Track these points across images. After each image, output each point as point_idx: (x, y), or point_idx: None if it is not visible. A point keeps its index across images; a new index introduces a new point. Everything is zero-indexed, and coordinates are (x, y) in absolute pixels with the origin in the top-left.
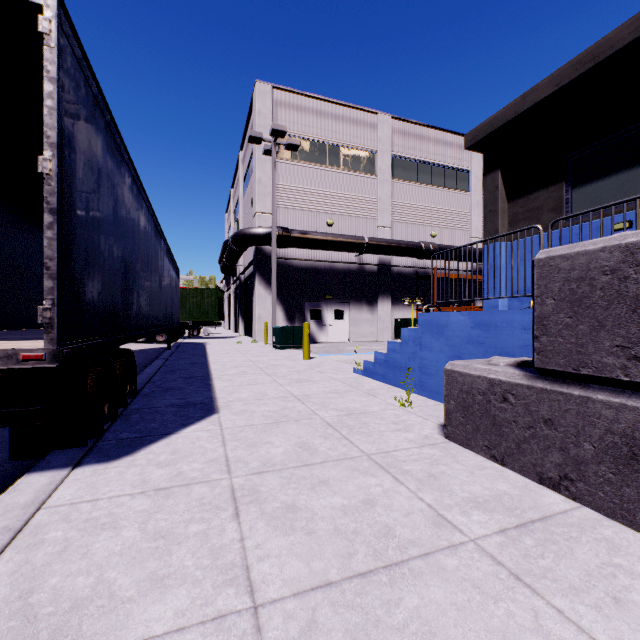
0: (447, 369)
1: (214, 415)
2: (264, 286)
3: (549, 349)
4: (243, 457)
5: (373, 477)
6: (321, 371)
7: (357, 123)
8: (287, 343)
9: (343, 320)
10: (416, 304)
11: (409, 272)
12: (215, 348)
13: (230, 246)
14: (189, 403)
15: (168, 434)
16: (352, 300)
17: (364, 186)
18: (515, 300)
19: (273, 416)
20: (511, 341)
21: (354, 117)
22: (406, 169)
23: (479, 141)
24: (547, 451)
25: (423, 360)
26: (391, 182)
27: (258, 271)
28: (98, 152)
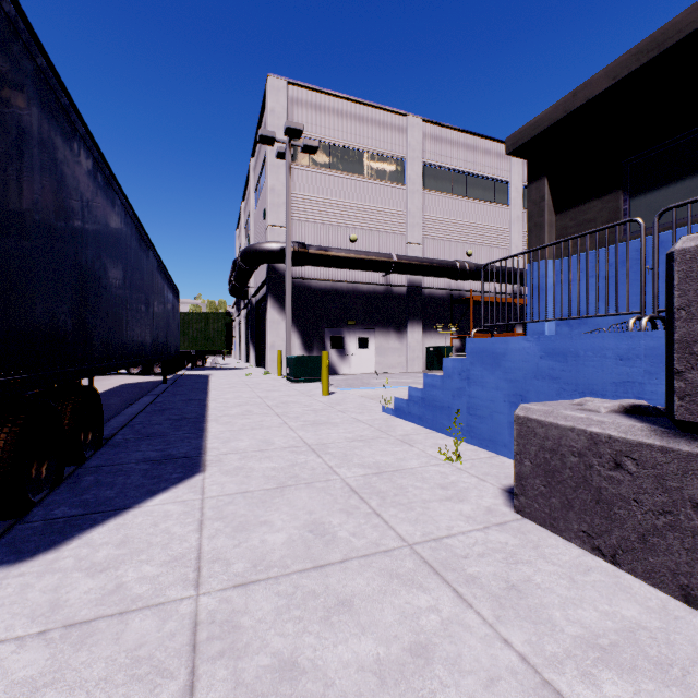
0: (519, 416)
1: (197, 476)
2: (278, 310)
3: None
4: (224, 552)
5: (422, 591)
6: (343, 410)
7: (384, 126)
8: (303, 375)
9: (368, 349)
10: (450, 331)
11: (442, 295)
12: (220, 381)
13: (239, 264)
14: (168, 457)
15: (124, 509)
16: (378, 326)
17: (392, 197)
18: (564, 326)
19: (277, 477)
20: (600, 375)
21: (380, 119)
22: (439, 179)
23: (523, 145)
24: None
25: (472, 399)
26: (422, 193)
27: (271, 293)
28: (18, 103)
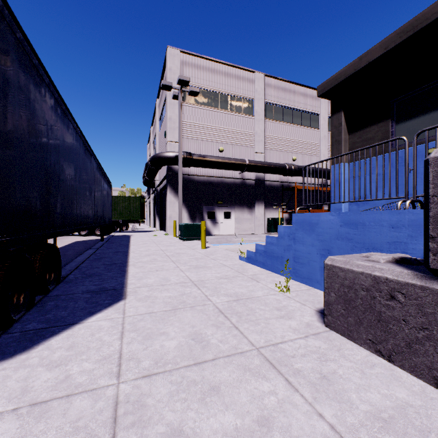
0: (327, 264)
1: (121, 302)
2: (173, 194)
3: None
4: (136, 353)
5: (265, 380)
6: (214, 258)
7: (240, 79)
8: (189, 236)
9: (230, 219)
10: (282, 208)
11: (277, 185)
12: (137, 240)
13: (149, 165)
14: (103, 289)
15: (73, 324)
16: (237, 205)
17: (245, 124)
18: (354, 205)
19: (172, 302)
20: (379, 238)
21: (238, 74)
22: (275, 112)
23: (328, 91)
24: None
25: (296, 252)
26: (264, 121)
27: (169, 184)
28: (4, 62)
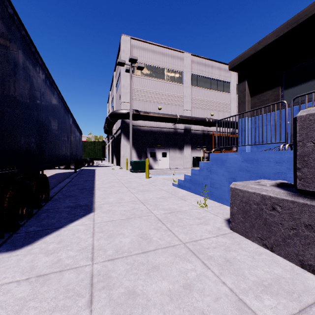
0: (232, 187)
1: (91, 213)
2: (126, 140)
3: (309, 177)
4: (103, 246)
5: (189, 262)
6: (155, 185)
7: (173, 57)
8: (137, 169)
9: (166, 157)
10: (203, 149)
11: (200, 133)
12: (100, 172)
13: (108, 119)
14: (78, 205)
15: (60, 228)
16: (171, 147)
17: (177, 89)
18: (254, 147)
19: (126, 214)
20: (267, 170)
21: (172, 54)
22: (198, 81)
23: (236, 66)
24: (307, 246)
25: (212, 180)
26: (191, 87)
27: (123, 132)
28: (14, 52)
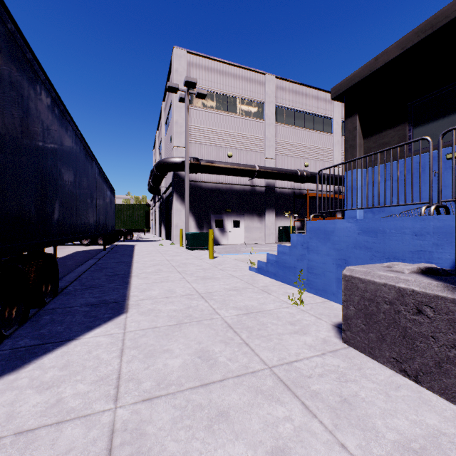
0: (346, 275)
1: (122, 315)
2: (180, 202)
3: None
4: (137, 373)
5: (279, 404)
6: (223, 269)
7: (250, 81)
8: (197, 245)
9: (239, 228)
10: (293, 216)
11: (288, 192)
12: (141, 249)
13: (154, 172)
14: (103, 302)
15: (68, 340)
16: (246, 213)
17: (255, 128)
18: (369, 213)
19: (177, 316)
20: (401, 246)
21: (248, 76)
22: (286, 116)
23: (342, 93)
24: None
25: (310, 262)
26: (275, 125)
27: (175, 191)
28: None
